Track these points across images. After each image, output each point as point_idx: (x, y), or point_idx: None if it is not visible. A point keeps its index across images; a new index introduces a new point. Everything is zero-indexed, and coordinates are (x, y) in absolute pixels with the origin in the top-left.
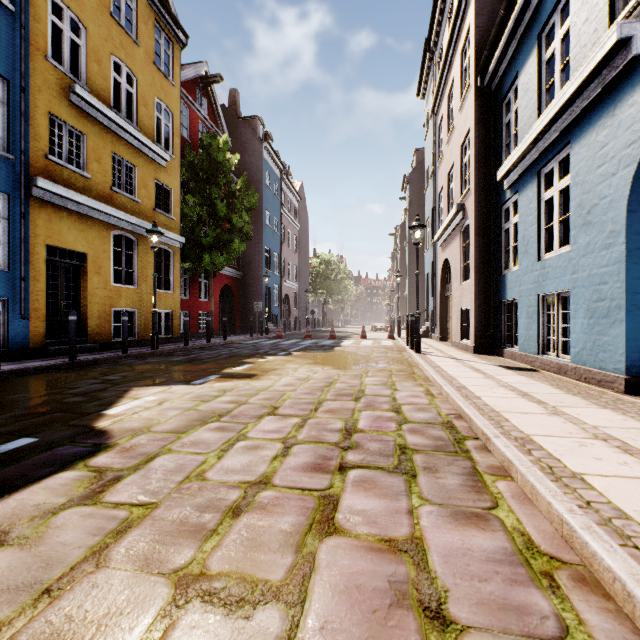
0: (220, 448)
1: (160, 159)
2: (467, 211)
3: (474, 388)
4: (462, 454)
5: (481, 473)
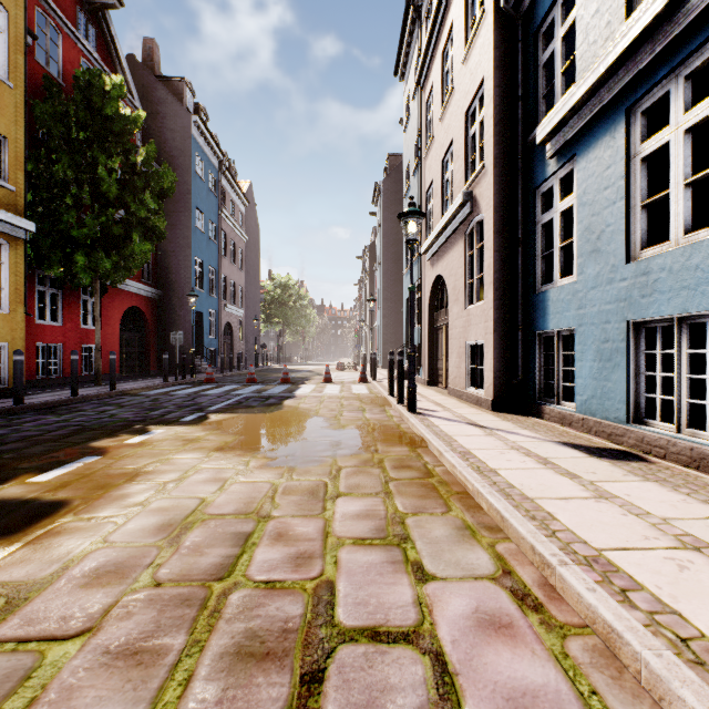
0: None
1: None
2: (479, 201)
3: (643, 571)
4: None
5: None
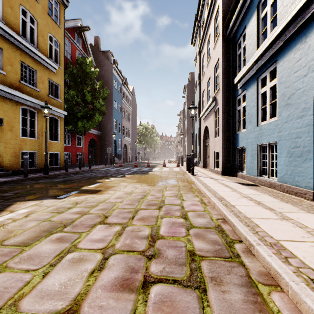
0: (50, 262)
1: (52, 67)
2: (218, 101)
3: (229, 199)
4: (235, 259)
5: (256, 283)
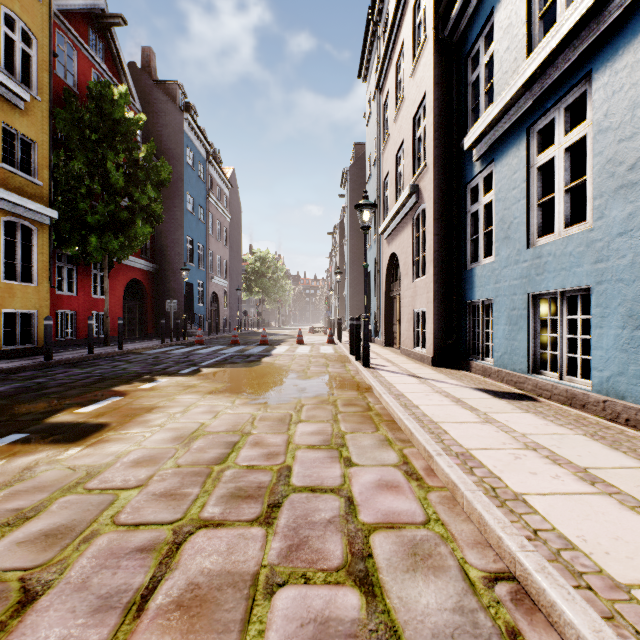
0: None
1: (11, 95)
2: (423, 193)
3: (490, 459)
4: None
5: None
